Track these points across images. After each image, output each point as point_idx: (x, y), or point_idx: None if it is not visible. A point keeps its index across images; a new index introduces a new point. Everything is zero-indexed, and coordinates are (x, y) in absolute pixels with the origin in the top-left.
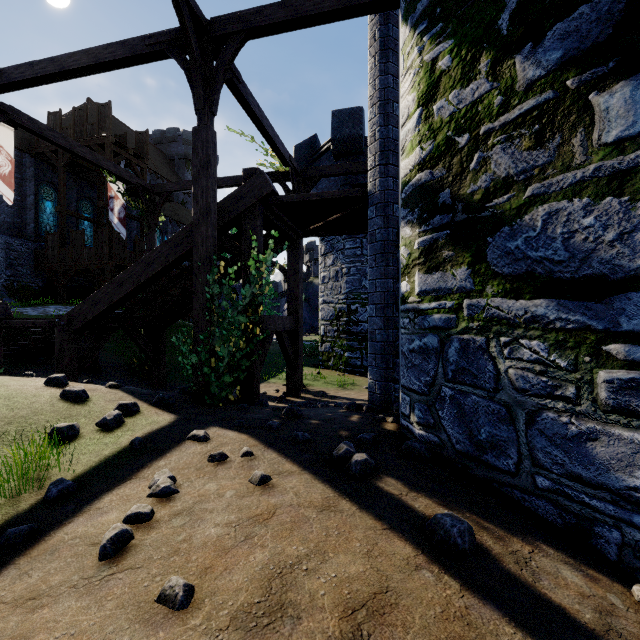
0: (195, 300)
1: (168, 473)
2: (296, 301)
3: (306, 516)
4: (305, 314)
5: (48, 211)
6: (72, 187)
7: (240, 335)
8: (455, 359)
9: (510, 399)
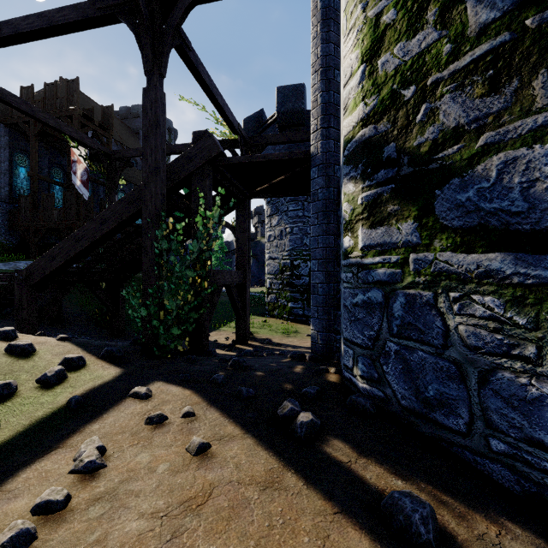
0: (144, 255)
1: (97, 442)
2: (244, 257)
3: (246, 498)
4: (254, 269)
5: (22, 176)
6: (44, 155)
7: (189, 289)
8: (400, 314)
9: (460, 356)
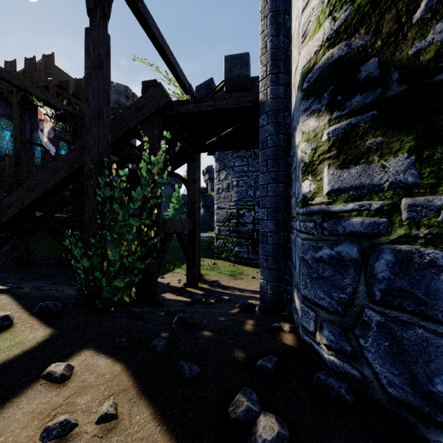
0: (87, 203)
1: None
2: (194, 206)
3: None
4: (205, 217)
5: (7, 138)
6: (27, 120)
7: (135, 238)
8: (386, 276)
9: None
